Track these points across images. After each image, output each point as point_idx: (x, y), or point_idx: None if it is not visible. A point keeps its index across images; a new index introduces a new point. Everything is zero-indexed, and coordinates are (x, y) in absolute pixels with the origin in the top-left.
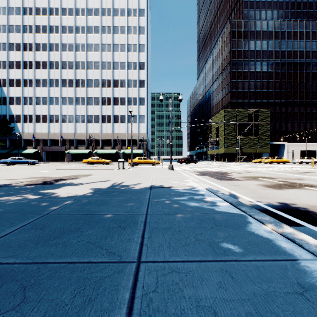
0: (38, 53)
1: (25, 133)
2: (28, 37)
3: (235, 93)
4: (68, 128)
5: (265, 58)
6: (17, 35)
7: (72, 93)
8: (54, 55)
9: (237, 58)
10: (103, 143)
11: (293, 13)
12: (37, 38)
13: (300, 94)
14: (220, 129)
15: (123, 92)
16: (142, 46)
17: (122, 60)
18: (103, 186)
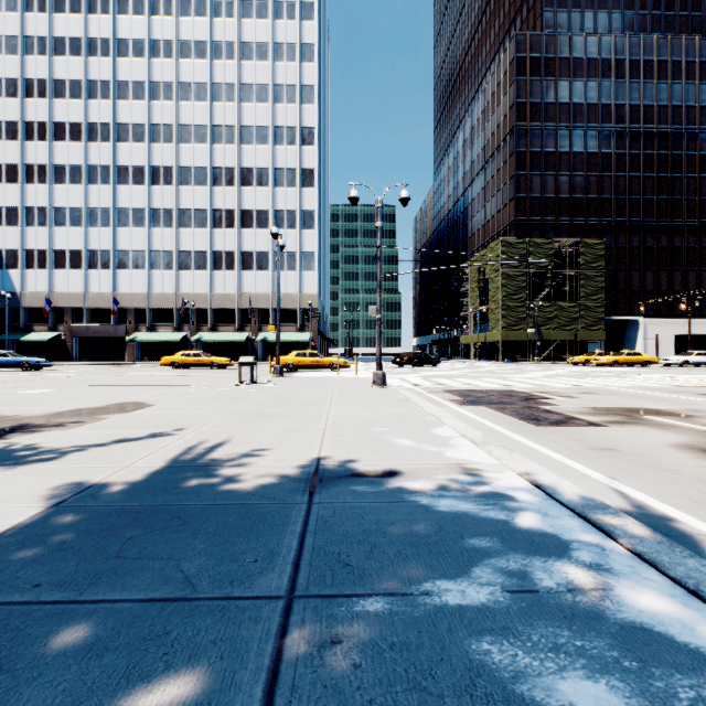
0: (60, 104)
1: (28, 293)
2: (37, 66)
3: (525, 202)
4: (132, 282)
5: (594, 122)
6: (10, 59)
7: (141, 200)
8: (99, 109)
9: (530, 120)
10: (217, 317)
11: (657, 20)
12: (59, 68)
13: (674, 206)
14: (490, 286)
15: (264, 198)
16: (308, 89)
17: (261, 123)
18: (128, 473)
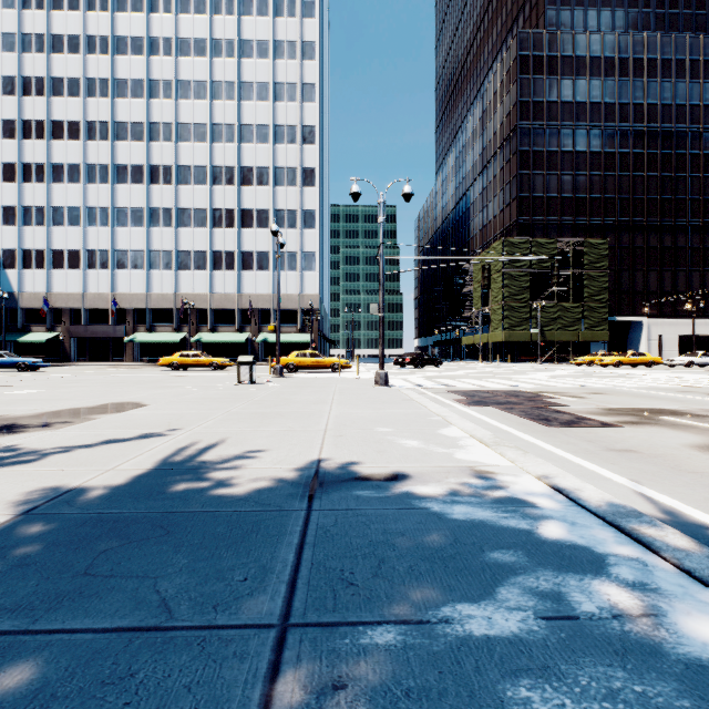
0: (58, 102)
1: (25, 294)
2: (35, 63)
3: (528, 201)
4: (131, 282)
5: (598, 121)
6: (7, 57)
7: (140, 199)
8: (98, 107)
9: (532, 119)
10: (217, 318)
11: (661, 18)
12: (57, 66)
13: (678, 206)
14: (492, 286)
15: (264, 198)
16: (309, 88)
17: (262, 121)
18: (111, 476)
